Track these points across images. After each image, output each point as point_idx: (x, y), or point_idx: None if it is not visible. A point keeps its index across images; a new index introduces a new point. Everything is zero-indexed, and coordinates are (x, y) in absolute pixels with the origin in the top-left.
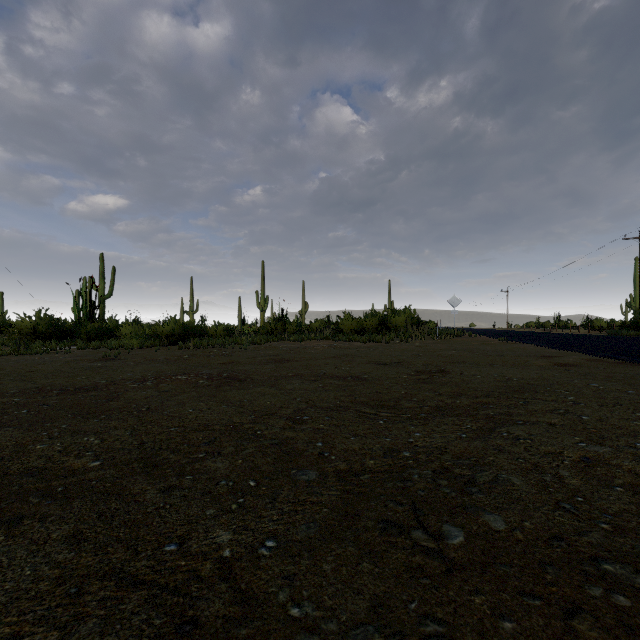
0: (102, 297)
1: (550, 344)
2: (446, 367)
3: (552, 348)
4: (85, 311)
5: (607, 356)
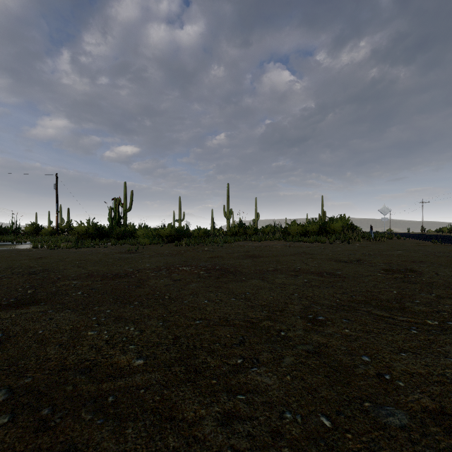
0: (125, 210)
1: None
2: (410, 266)
3: None
4: (115, 220)
5: None
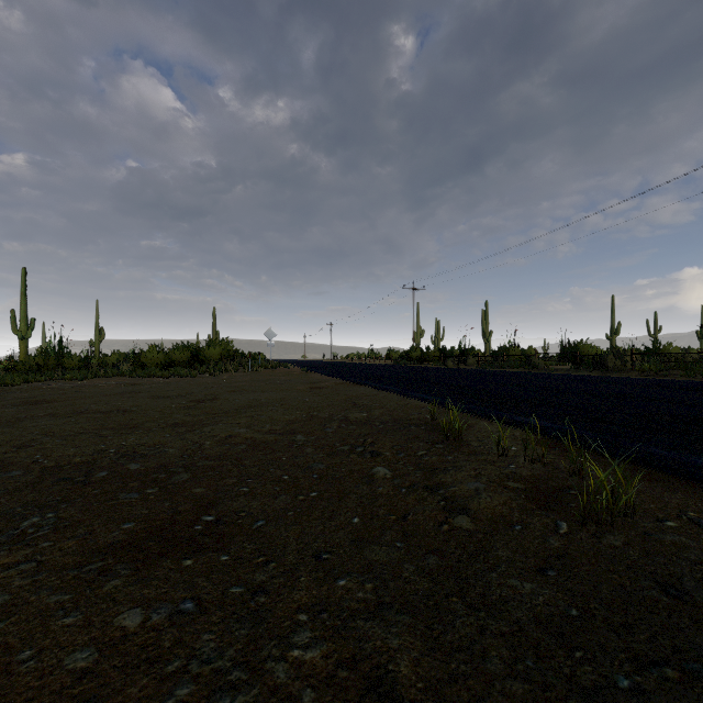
0: None
1: (334, 373)
2: (223, 395)
3: (328, 376)
4: None
5: (350, 380)
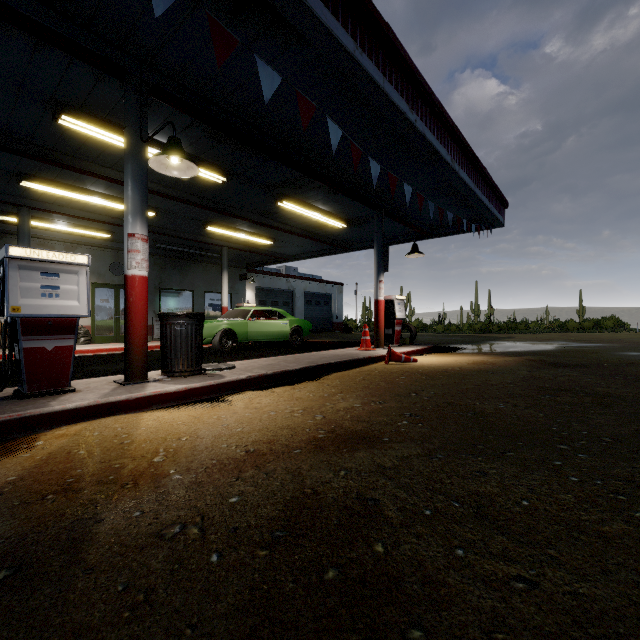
0: None
1: None
2: None
3: None
4: None
5: None
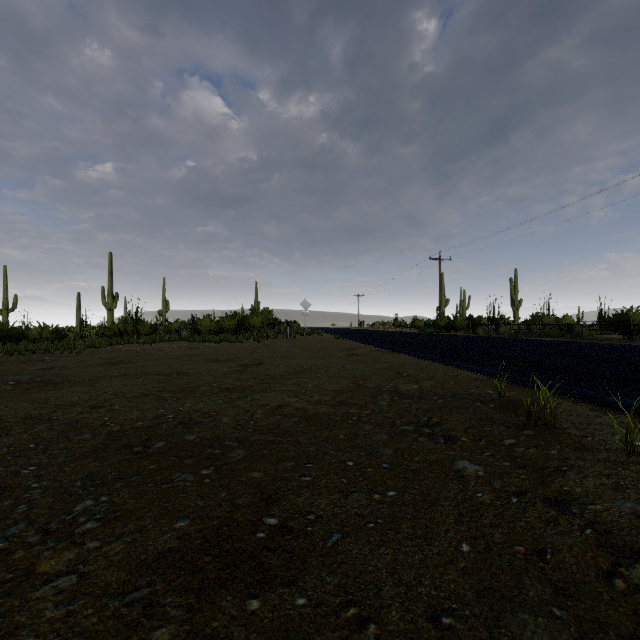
0: None
1: (365, 340)
2: (267, 360)
3: (361, 343)
4: None
5: (385, 347)
